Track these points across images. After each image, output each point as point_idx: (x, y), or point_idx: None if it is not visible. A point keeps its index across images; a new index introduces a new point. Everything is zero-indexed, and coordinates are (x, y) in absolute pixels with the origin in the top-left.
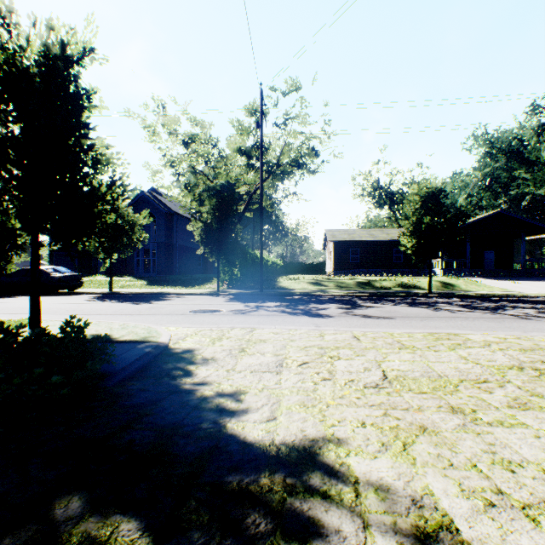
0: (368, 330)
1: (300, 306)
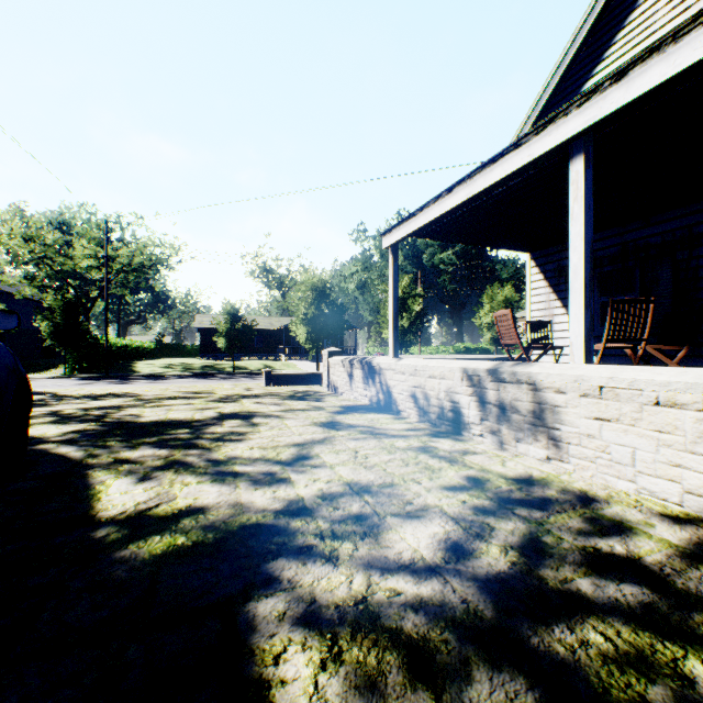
0: (140, 386)
1: (125, 381)
